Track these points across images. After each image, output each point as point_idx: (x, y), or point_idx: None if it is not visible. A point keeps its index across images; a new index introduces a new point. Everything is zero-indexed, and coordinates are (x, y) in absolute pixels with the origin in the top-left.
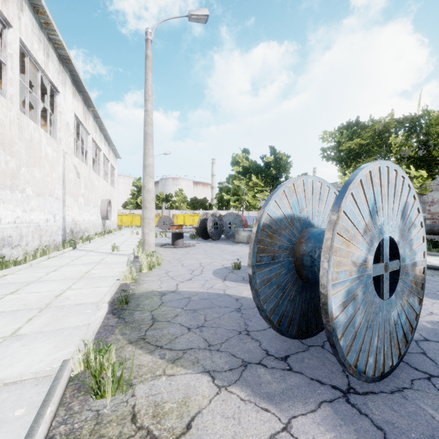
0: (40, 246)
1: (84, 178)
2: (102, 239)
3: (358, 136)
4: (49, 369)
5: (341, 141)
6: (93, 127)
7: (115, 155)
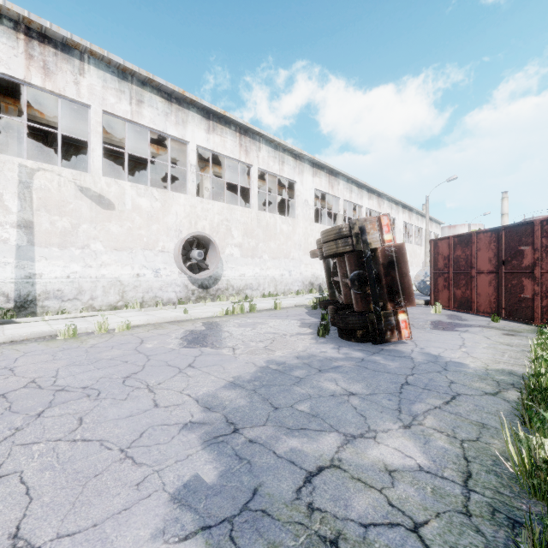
0: None
1: (409, 252)
2: None
3: None
4: None
5: None
6: (416, 219)
7: (439, 223)
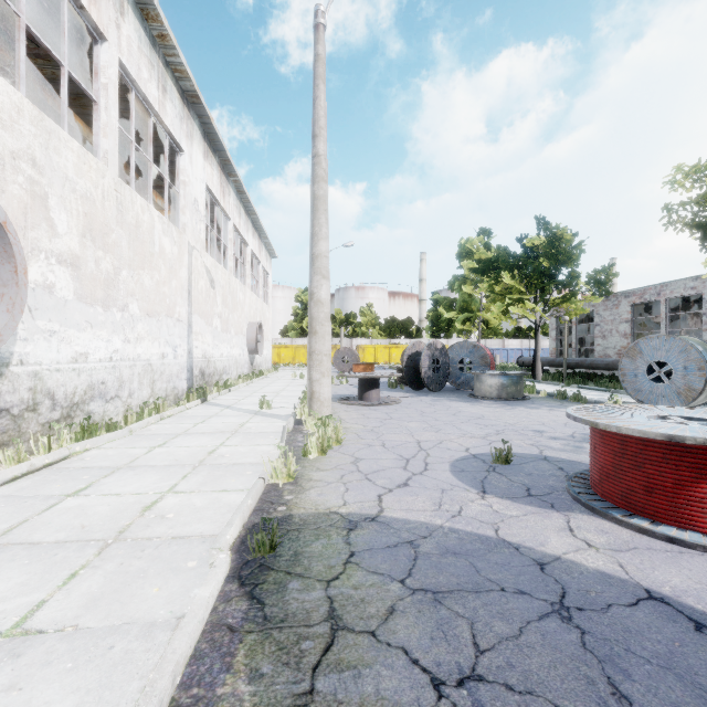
0: (152, 398)
1: (221, 289)
2: (248, 385)
3: None
4: None
5: None
6: (236, 209)
7: (269, 253)
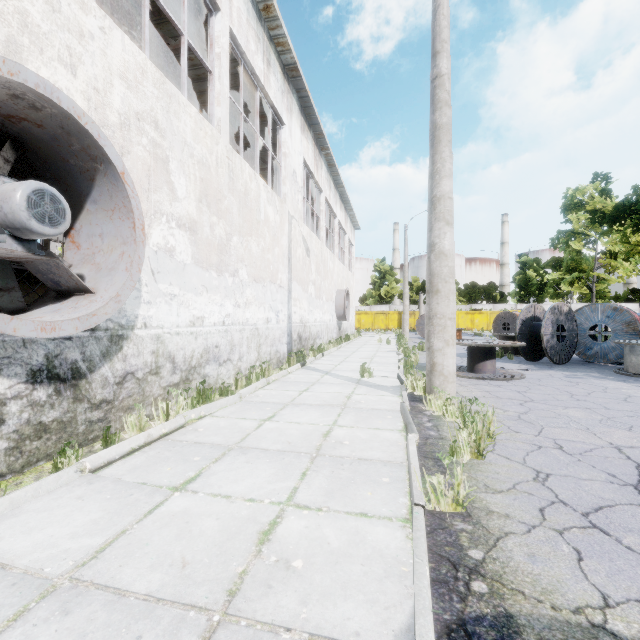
0: (258, 361)
1: (314, 257)
2: (338, 349)
3: None
4: None
5: None
6: (326, 182)
7: (353, 225)
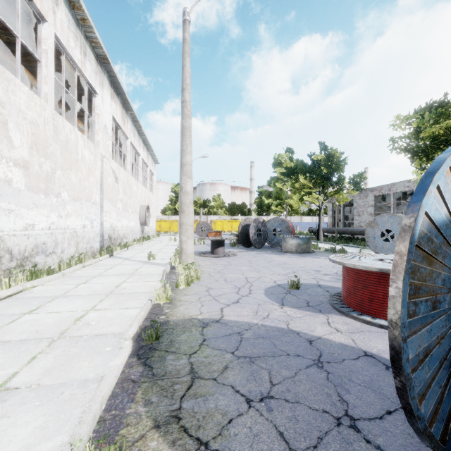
0: (77, 253)
1: (122, 183)
2: (140, 245)
3: (446, 118)
4: None
5: (421, 126)
6: (132, 131)
7: (154, 160)
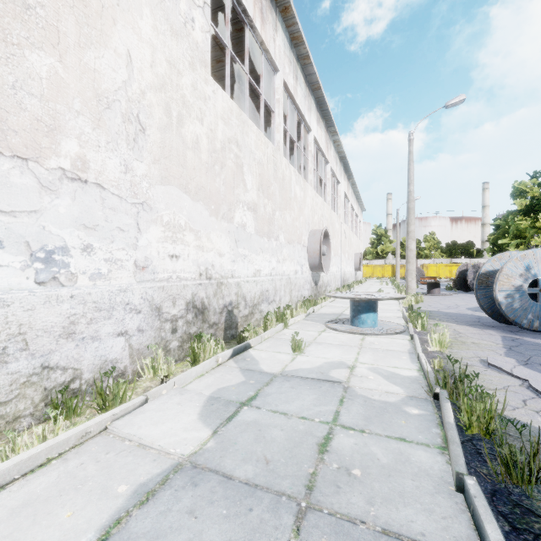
0: (335, 288)
1: (347, 238)
2: (359, 287)
3: None
4: (398, 316)
5: None
6: (351, 194)
7: (361, 209)
